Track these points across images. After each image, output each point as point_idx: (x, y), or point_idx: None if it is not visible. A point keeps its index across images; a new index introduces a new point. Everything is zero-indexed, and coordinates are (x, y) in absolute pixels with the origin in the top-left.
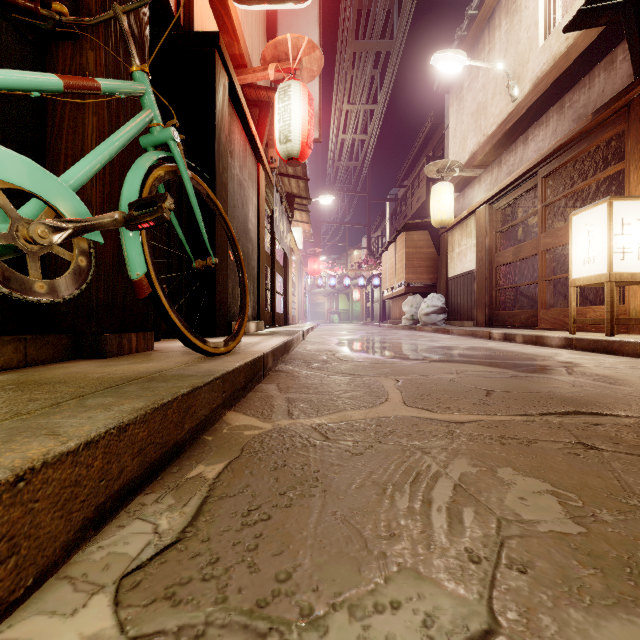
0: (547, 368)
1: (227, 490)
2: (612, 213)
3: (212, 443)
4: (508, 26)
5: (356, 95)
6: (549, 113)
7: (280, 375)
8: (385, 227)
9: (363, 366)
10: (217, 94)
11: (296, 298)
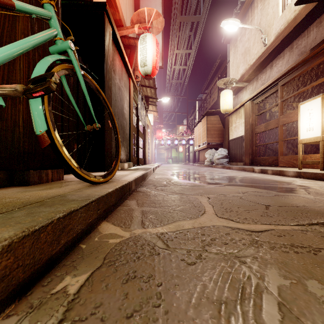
0: (293, 189)
1: (81, 310)
2: (323, 103)
3: (84, 251)
4: (262, 6)
5: (181, 45)
6: (284, 51)
7: (139, 194)
8: (195, 114)
9: (187, 188)
10: (105, 37)
11: (150, 150)
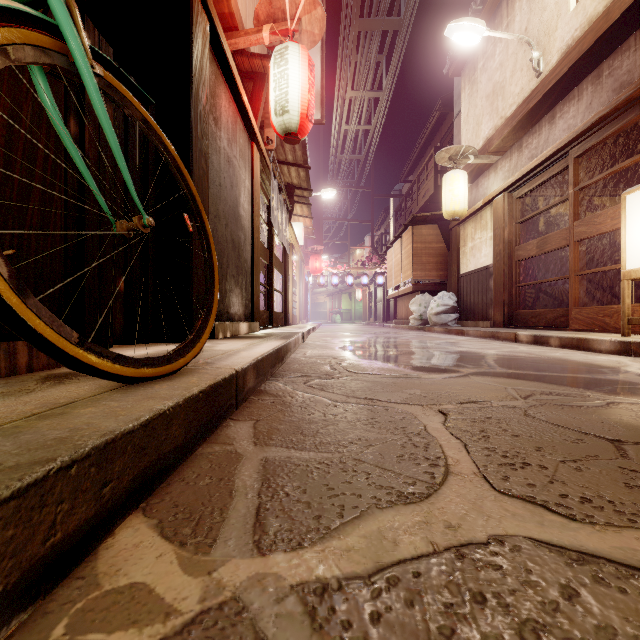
0: None
1: None
2: None
3: None
4: None
5: (360, 82)
6: (582, 85)
7: (264, 401)
8: (389, 224)
9: (381, 383)
10: (193, 37)
11: (297, 297)
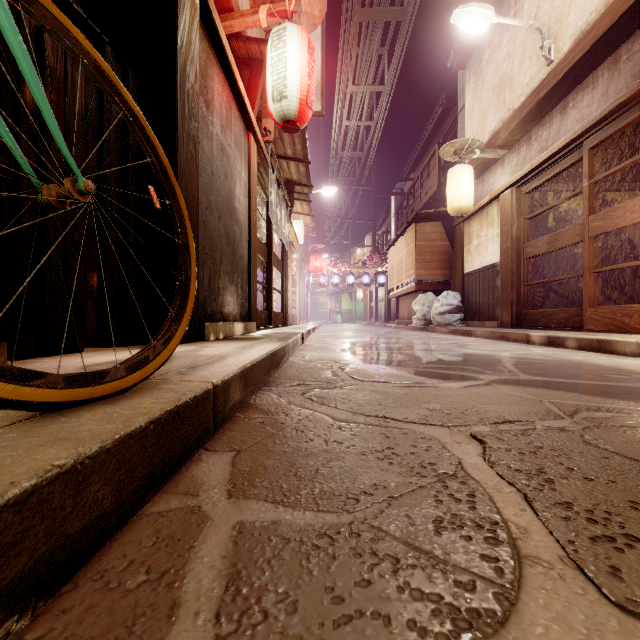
0: None
1: None
2: None
3: None
4: None
5: (361, 76)
6: (597, 72)
7: (251, 420)
8: (390, 223)
9: (393, 394)
10: (180, 6)
11: (297, 296)
